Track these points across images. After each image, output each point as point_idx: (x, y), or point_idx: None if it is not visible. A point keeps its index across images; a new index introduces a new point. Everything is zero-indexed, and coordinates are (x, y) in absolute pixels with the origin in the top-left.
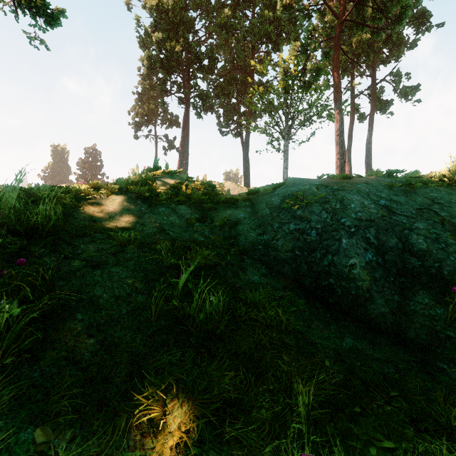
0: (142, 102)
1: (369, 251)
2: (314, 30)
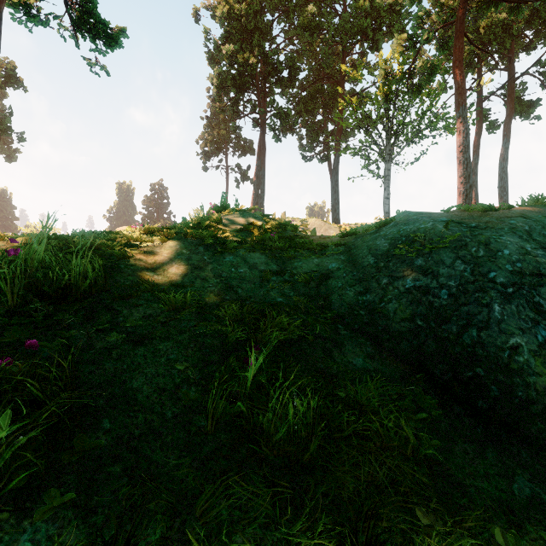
0: (211, 128)
1: (542, 326)
2: (427, 15)
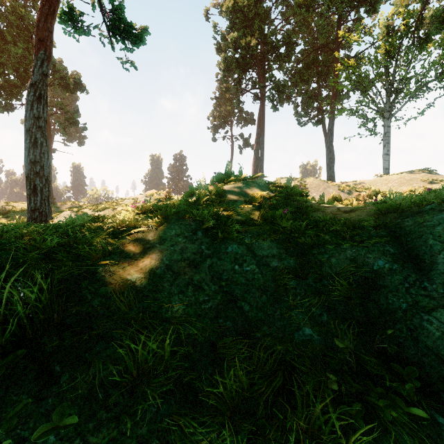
0: (219, 106)
1: None
2: None
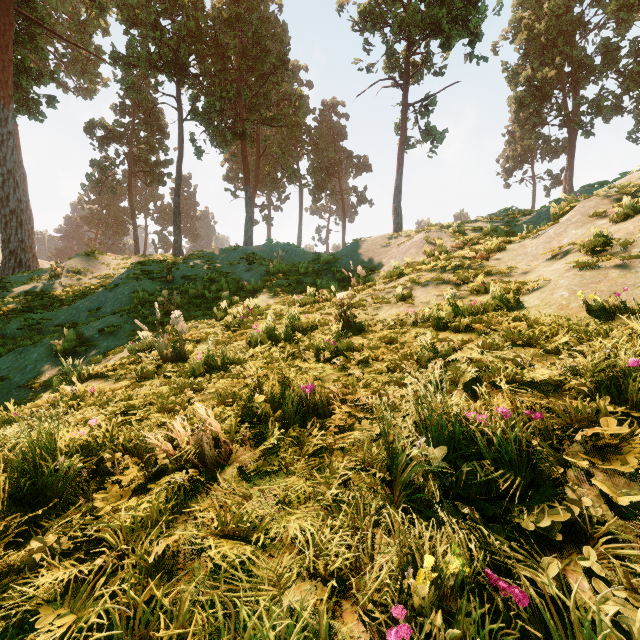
0: (513, 142)
1: None
2: None
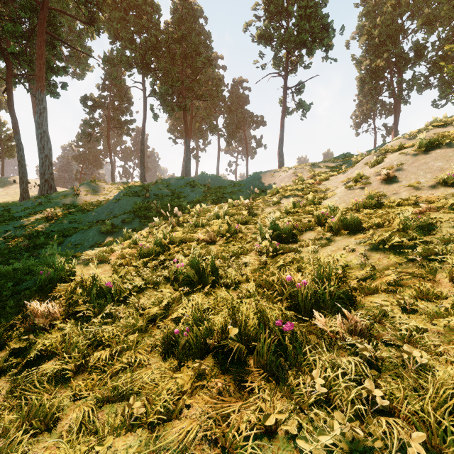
0: (361, 105)
1: None
2: None
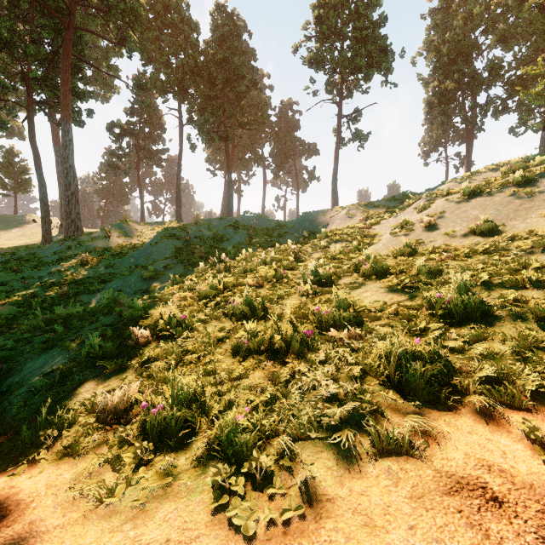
0: (431, 130)
1: None
2: None
